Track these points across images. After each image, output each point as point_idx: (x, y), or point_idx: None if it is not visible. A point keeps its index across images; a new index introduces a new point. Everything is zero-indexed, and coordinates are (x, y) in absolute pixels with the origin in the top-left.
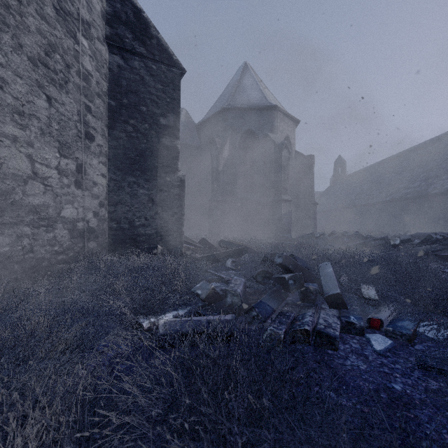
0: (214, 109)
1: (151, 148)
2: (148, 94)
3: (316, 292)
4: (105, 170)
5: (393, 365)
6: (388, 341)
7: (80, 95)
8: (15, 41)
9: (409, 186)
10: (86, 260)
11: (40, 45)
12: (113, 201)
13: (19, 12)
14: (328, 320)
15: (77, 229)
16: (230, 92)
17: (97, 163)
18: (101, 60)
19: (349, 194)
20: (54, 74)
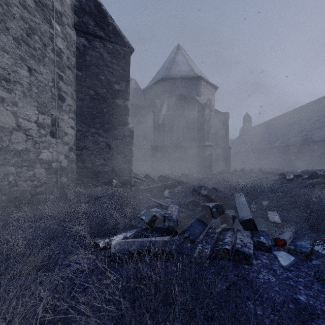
0: (155, 79)
1: (108, 107)
2: (106, 67)
3: (233, 218)
4: (73, 123)
5: (296, 278)
6: (291, 258)
7: (54, 67)
8: (2, 25)
9: (298, 135)
10: (59, 191)
11: (23, 28)
12: (79, 147)
13: (6, 3)
14: (244, 240)
15: (52, 168)
16: (167, 66)
17: (67, 118)
18: (71, 41)
19: (254, 141)
20: (33, 51)
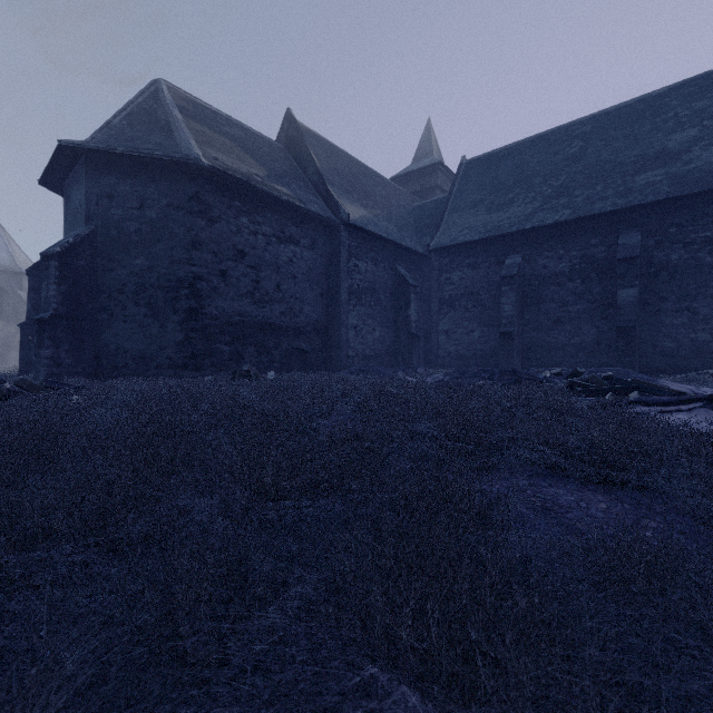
0: None
1: None
2: None
3: None
4: None
5: None
6: None
7: None
8: None
9: None
10: None
11: None
12: None
13: None
14: None
15: None
16: None
17: None
18: None
19: None
20: None
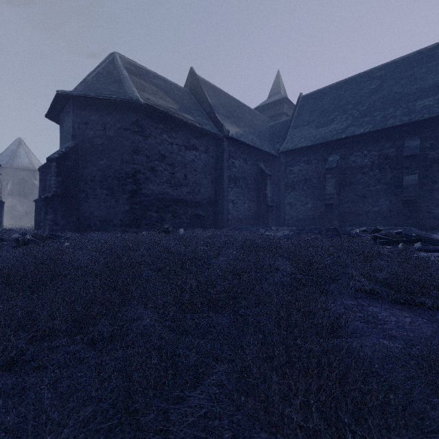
0: None
1: None
2: None
3: None
4: None
5: None
6: None
7: None
8: None
9: None
10: None
11: None
12: None
13: None
14: None
15: None
16: (11, 156)
17: None
18: None
19: None
20: None
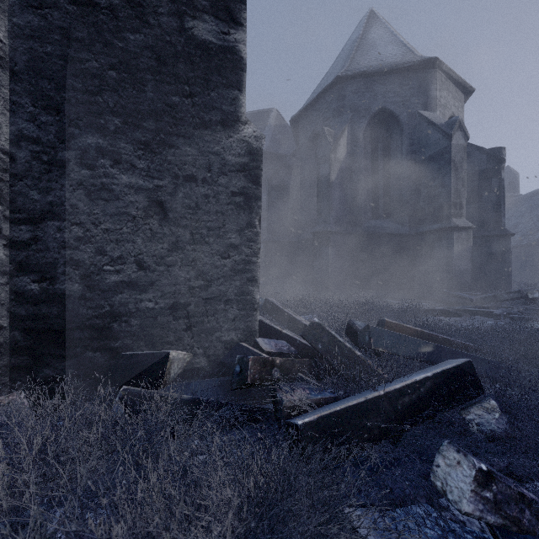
0: (320, 88)
1: (157, 48)
2: None
3: None
4: None
5: None
6: None
7: None
8: None
9: None
10: None
11: None
12: (26, 209)
13: None
14: None
15: None
16: (347, 54)
17: None
18: None
19: (538, 223)
20: None
